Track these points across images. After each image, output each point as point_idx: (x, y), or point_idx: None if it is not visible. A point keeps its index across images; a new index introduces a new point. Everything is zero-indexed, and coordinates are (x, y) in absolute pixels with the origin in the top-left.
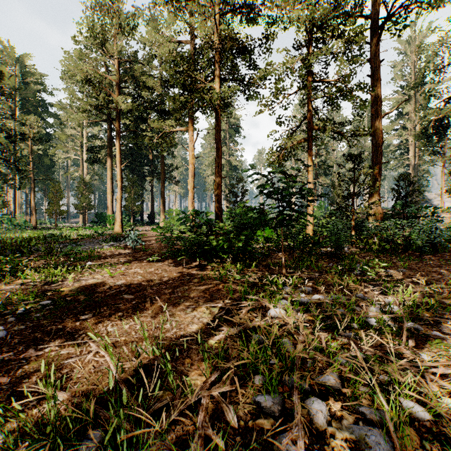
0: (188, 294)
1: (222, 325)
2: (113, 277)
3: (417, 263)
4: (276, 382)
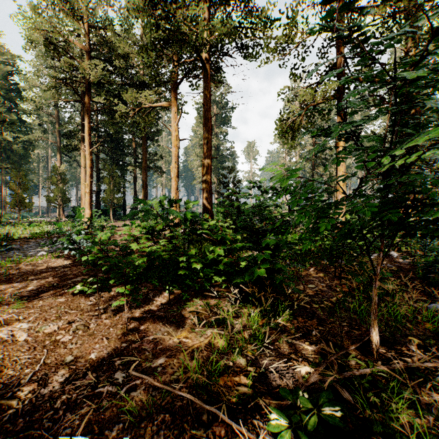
0: None
1: None
2: None
3: None
4: None
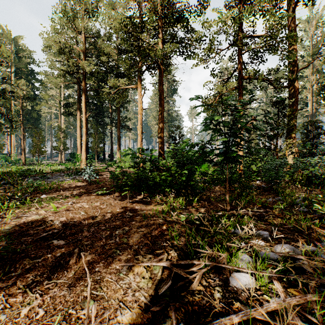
0: (127, 240)
1: (168, 312)
2: (55, 213)
3: None
4: None
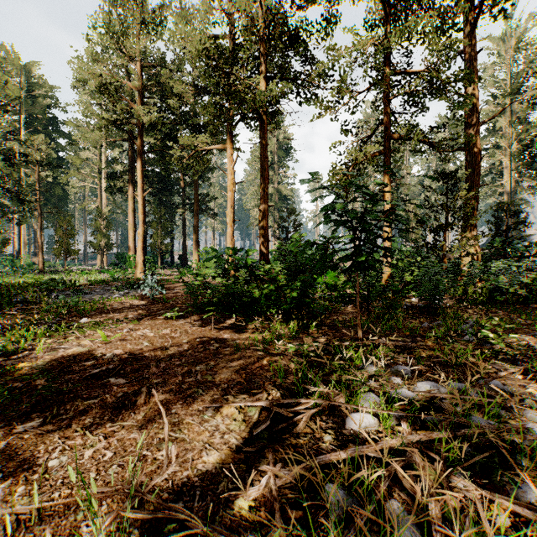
0: (212, 378)
1: (264, 454)
2: (106, 344)
3: None
4: None
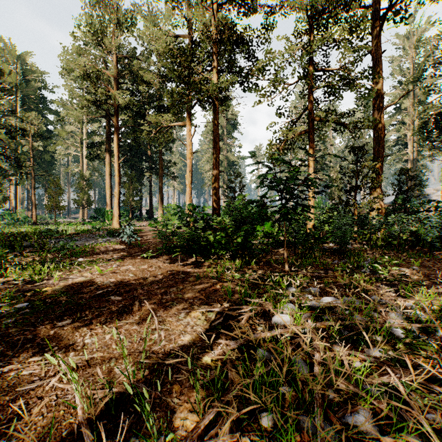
0: (182, 296)
1: (219, 336)
2: (102, 276)
3: (428, 261)
4: (292, 427)
